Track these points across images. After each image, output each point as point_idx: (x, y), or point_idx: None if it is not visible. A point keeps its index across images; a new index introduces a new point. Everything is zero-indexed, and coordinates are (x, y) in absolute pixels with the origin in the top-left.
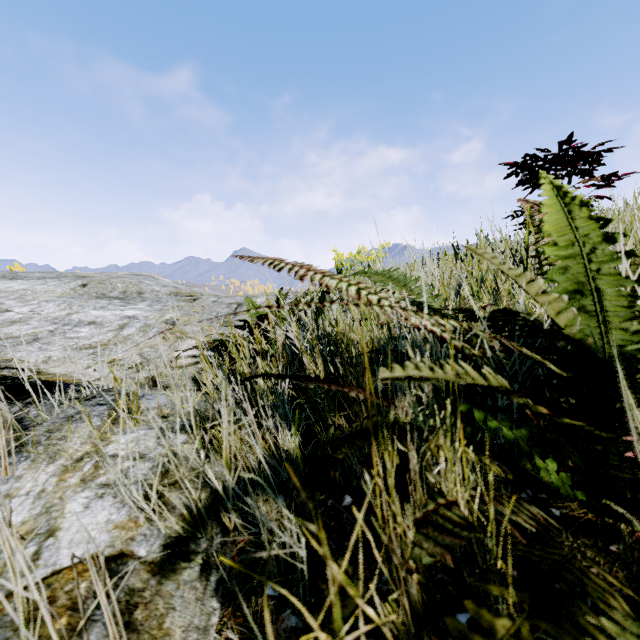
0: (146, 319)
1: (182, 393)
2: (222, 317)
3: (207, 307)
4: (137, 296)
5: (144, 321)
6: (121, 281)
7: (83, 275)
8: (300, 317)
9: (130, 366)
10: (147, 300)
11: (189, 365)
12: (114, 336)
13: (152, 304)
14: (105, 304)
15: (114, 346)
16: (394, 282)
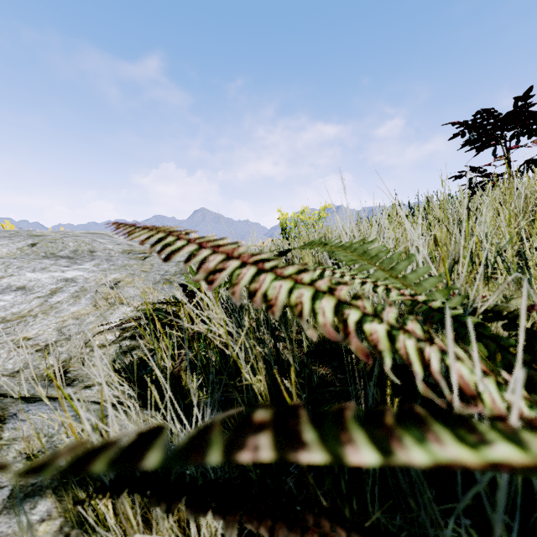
0: (85, 282)
1: (90, 390)
2: (168, 276)
3: (156, 265)
4: (88, 255)
5: (81, 284)
6: (73, 240)
7: (37, 234)
8: (234, 303)
9: (39, 348)
10: (96, 259)
11: (113, 342)
12: (39, 304)
13: (100, 263)
14: (48, 265)
15: (32, 318)
16: (373, 262)
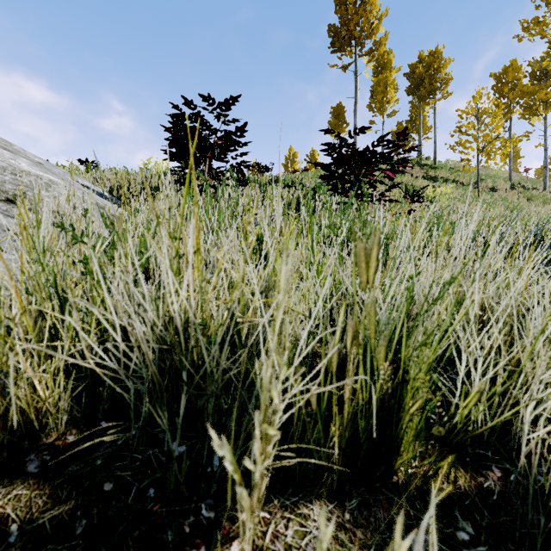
0: None
1: None
2: None
3: None
4: None
5: None
6: None
7: None
8: None
9: None
10: None
11: None
12: None
13: None
14: None
15: None
16: None
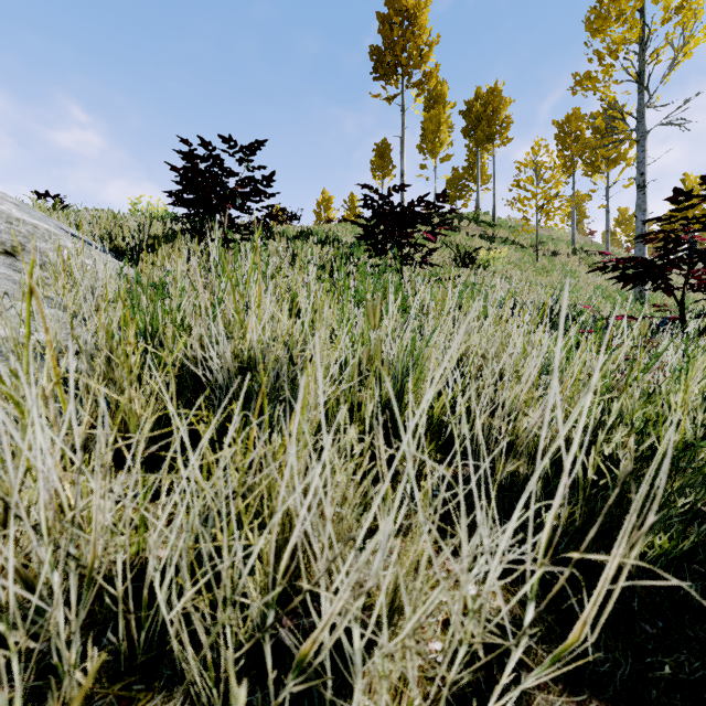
0: None
1: None
2: None
3: None
4: None
5: None
6: None
7: None
8: None
9: None
10: None
11: None
12: None
13: None
14: None
15: None
16: None
